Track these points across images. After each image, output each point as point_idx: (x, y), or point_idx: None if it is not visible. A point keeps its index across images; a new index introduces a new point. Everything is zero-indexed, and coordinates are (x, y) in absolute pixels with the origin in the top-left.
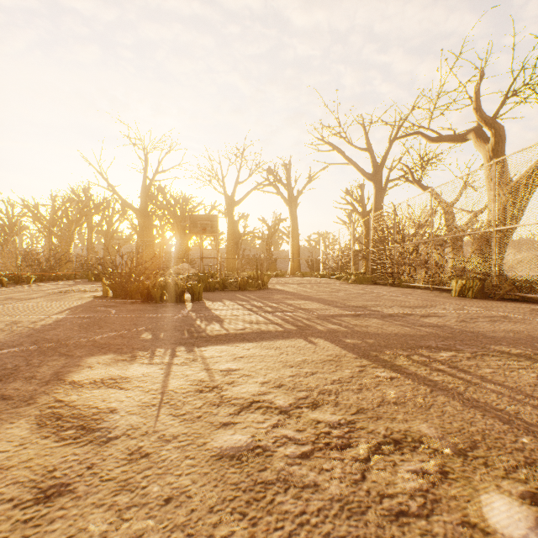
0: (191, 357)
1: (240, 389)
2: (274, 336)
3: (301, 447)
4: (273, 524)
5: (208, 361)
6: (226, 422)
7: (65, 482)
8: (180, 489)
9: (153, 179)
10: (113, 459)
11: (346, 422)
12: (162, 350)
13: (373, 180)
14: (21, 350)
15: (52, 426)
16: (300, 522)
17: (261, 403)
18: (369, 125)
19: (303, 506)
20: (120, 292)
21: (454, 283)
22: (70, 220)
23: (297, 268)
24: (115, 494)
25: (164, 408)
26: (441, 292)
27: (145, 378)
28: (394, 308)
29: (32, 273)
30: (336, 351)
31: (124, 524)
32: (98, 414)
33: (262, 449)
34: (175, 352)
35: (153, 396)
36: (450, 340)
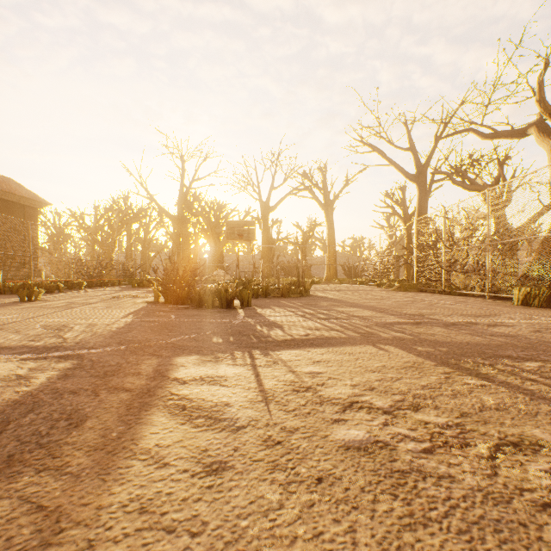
0: (270, 360)
1: (334, 390)
2: (341, 342)
3: (420, 444)
4: (426, 505)
5: (289, 364)
6: (336, 419)
7: (222, 460)
8: (325, 472)
9: (190, 187)
10: (252, 444)
11: (454, 424)
12: (239, 352)
13: (416, 181)
14: (114, 350)
15: (182, 415)
16: (450, 505)
17: (361, 403)
18: (412, 123)
19: (446, 492)
20: (172, 297)
21: (516, 291)
22: (112, 229)
23: (333, 275)
24: (270, 472)
25: (271, 404)
26: (500, 301)
27: (239, 377)
28: (454, 317)
29: (82, 279)
30: (412, 358)
31: (294, 495)
32: (215, 406)
33: (383, 443)
34: (253, 355)
35: (255, 393)
36: (531, 350)
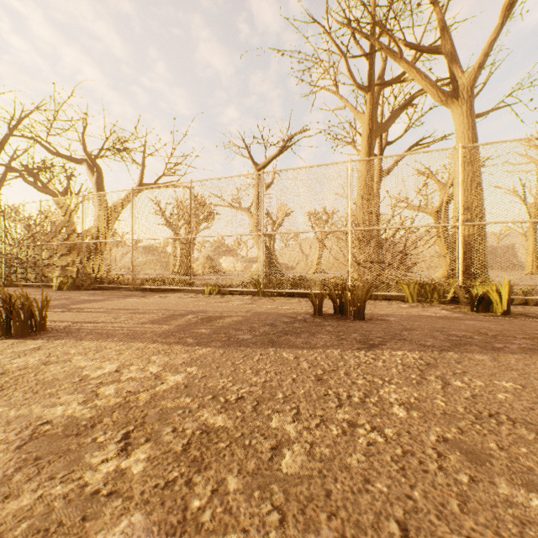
0: None
1: None
2: None
3: None
4: None
5: None
6: None
7: None
8: None
9: None
10: None
11: None
12: None
13: None
14: None
15: None
16: None
17: None
18: None
19: None
20: None
21: (56, 280)
22: None
23: None
24: None
25: None
26: (49, 288)
27: None
28: None
29: None
30: None
31: None
32: None
33: None
34: None
35: None
36: None
